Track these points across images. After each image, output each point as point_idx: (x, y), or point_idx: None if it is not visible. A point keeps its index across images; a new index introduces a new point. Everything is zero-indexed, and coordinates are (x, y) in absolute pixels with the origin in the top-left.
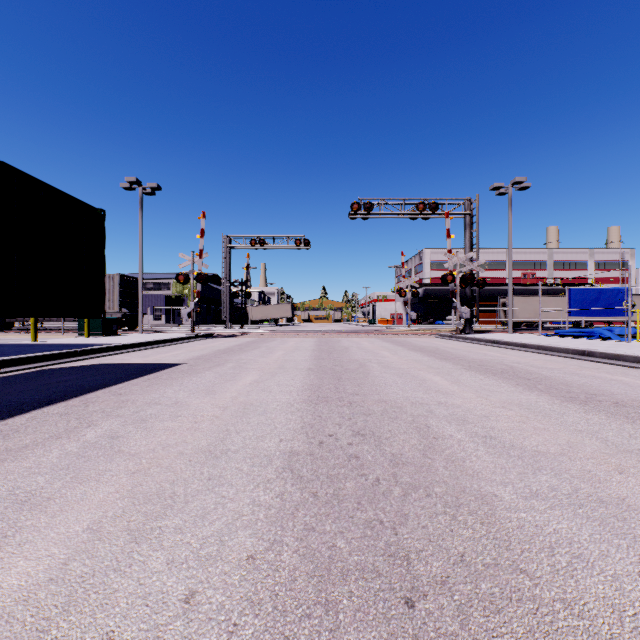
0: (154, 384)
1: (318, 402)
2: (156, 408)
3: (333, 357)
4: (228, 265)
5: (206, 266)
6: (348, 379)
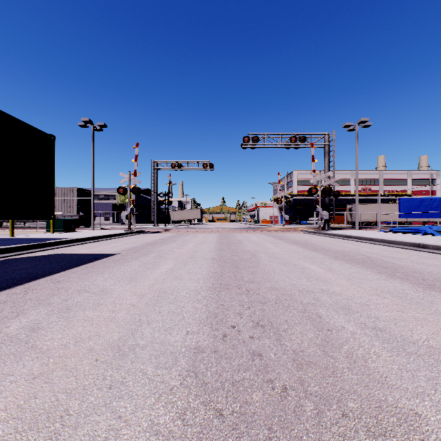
0: (89, 272)
1: (221, 290)
2: (83, 296)
3: (231, 248)
4: (155, 182)
5: (139, 182)
6: (244, 267)
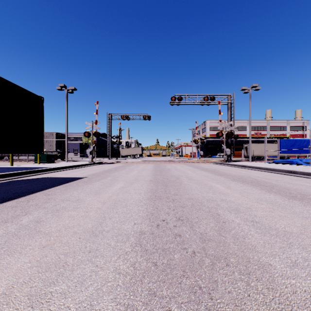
0: (68, 189)
1: (155, 199)
2: (66, 203)
3: (162, 174)
4: (110, 128)
5: (99, 128)
6: (171, 186)
